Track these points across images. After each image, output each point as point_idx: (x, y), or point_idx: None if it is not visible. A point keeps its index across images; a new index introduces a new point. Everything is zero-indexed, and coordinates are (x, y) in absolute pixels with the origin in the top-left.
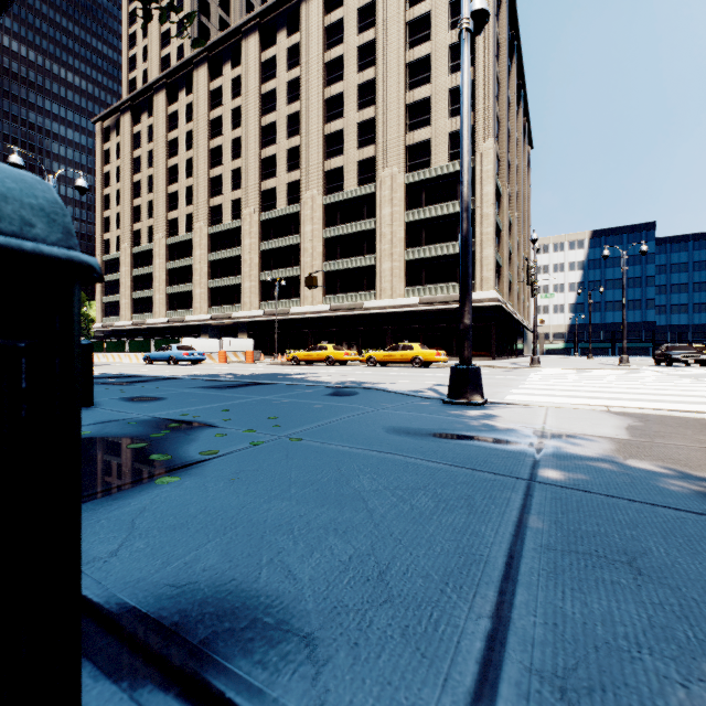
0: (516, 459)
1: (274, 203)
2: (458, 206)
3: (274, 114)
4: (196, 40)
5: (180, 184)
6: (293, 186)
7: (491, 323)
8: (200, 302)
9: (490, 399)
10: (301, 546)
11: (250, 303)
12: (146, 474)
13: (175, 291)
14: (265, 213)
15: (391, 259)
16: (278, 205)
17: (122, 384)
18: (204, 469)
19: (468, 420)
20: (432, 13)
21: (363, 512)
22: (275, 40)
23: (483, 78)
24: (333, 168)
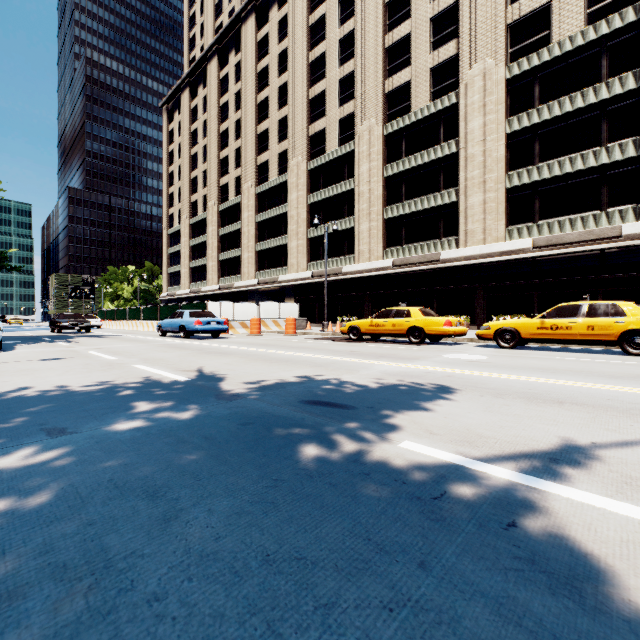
0: None
1: (323, 147)
2: (605, 90)
3: (323, 43)
4: None
5: (230, 148)
6: (346, 122)
7: None
8: (247, 267)
9: None
10: None
11: (297, 265)
12: None
13: (226, 258)
14: (313, 160)
15: (482, 189)
16: (328, 148)
17: None
18: None
19: None
20: None
21: None
22: None
23: None
24: (396, 86)
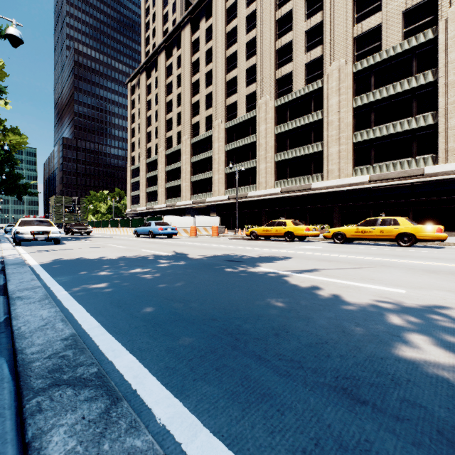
0: None
1: (235, 113)
2: (414, 81)
3: (235, 45)
4: None
5: (173, 112)
6: (250, 97)
7: None
8: (185, 192)
9: None
10: None
11: (218, 191)
12: None
13: (170, 186)
14: (229, 122)
15: (338, 143)
16: (239, 114)
17: None
18: None
19: None
20: None
21: None
22: None
23: None
24: (283, 75)
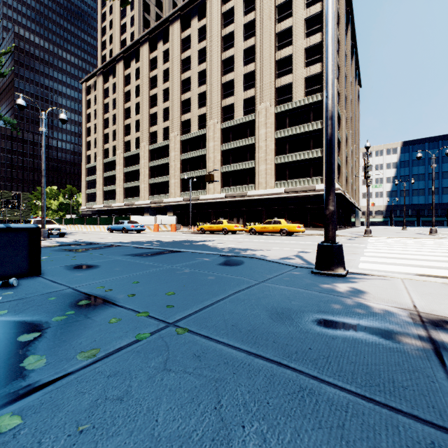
0: (426, 375)
1: (189, 129)
2: (311, 127)
3: (189, 71)
4: (124, 1)
5: (132, 119)
6: (202, 118)
7: None
8: (144, 193)
9: (349, 269)
10: None
11: (175, 193)
12: None
13: (129, 186)
14: (184, 135)
15: (265, 163)
16: (192, 130)
17: (79, 251)
18: (64, 393)
19: (341, 298)
20: None
21: None
22: (190, 24)
23: None
24: (227, 104)
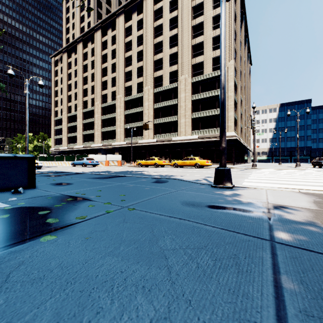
0: (258, 223)
1: (131, 92)
2: (216, 92)
3: (131, 51)
4: (89, 8)
5: (88, 85)
6: (140, 85)
7: (232, 147)
8: (97, 138)
9: (235, 185)
10: (115, 306)
11: (120, 139)
12: (38, 233)
13: (86, 133)
14: (127, 97)
15: (184, 118)
16: (133, 93)
17: (56, 176)
18: (73, 229)
19: (225, 197)
20: (204, 2)
21: (164, 269)
22: (131, 17)
23: (228, 32)
24: (158, 75)
